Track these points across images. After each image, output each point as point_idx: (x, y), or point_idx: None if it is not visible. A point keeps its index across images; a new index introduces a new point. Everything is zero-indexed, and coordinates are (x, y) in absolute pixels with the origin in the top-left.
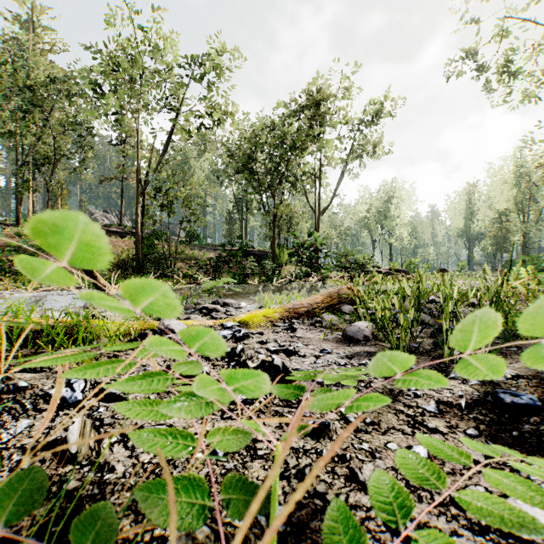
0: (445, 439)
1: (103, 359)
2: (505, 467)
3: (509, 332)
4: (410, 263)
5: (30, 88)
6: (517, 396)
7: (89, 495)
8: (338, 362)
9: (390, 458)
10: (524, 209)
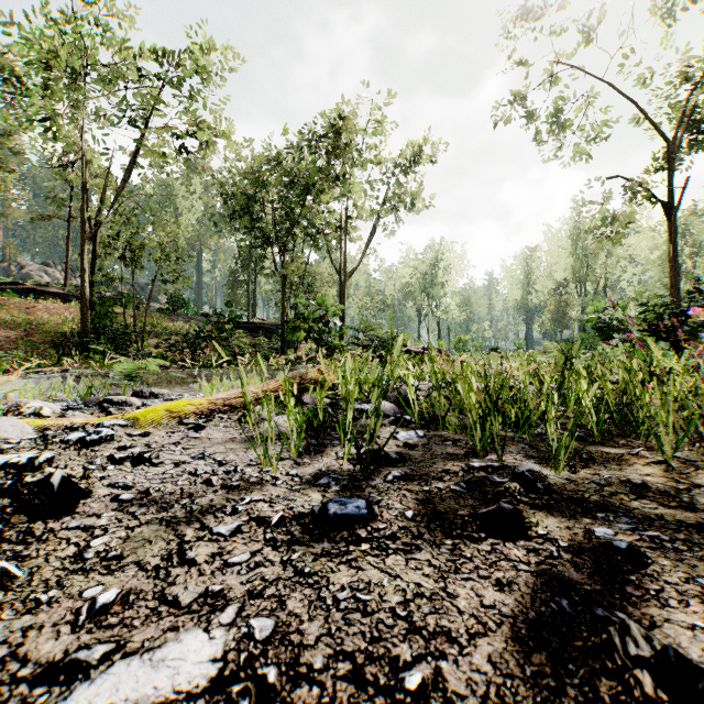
0: (186, 572)
1: None
2: (207, 608)
3: (457, 423)
4: (459, 340)
5: None
6: (344, 505)
7: None
8: (197, 471)
9: (54, 611)
10: (583, 280)
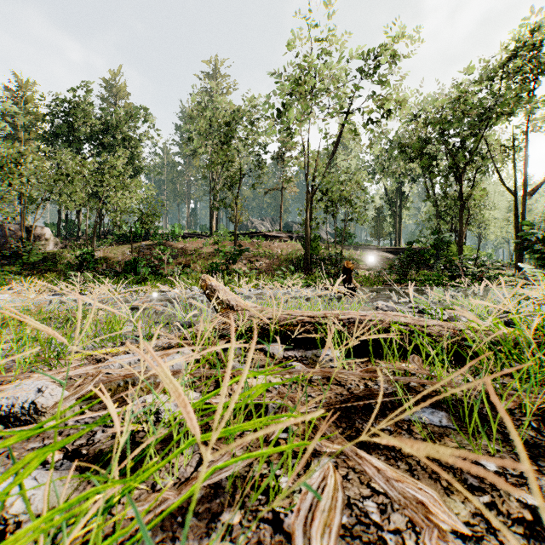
0: None
1: None
2: None
3: None
4: None
5: (227, 124)
6: None
7: None
8: None
9: None
10: None
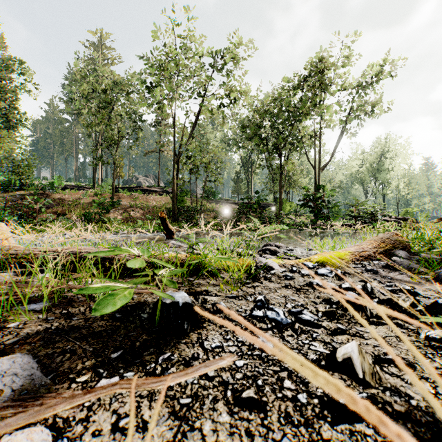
0: None
1: (244, 289)
2: None
3: None
4: (406, 212)
5: (104, 91)
6: None
7: (429, 421)
8: None
9: None
10: None
